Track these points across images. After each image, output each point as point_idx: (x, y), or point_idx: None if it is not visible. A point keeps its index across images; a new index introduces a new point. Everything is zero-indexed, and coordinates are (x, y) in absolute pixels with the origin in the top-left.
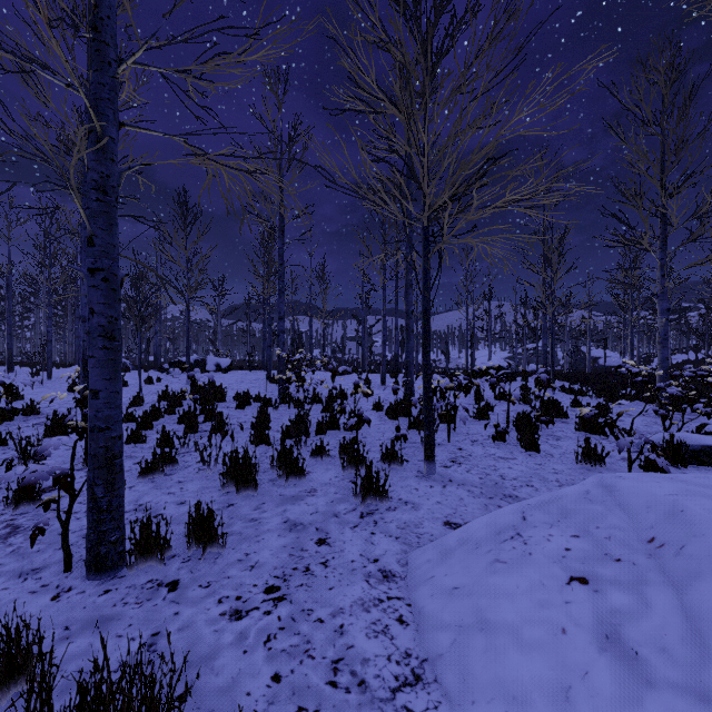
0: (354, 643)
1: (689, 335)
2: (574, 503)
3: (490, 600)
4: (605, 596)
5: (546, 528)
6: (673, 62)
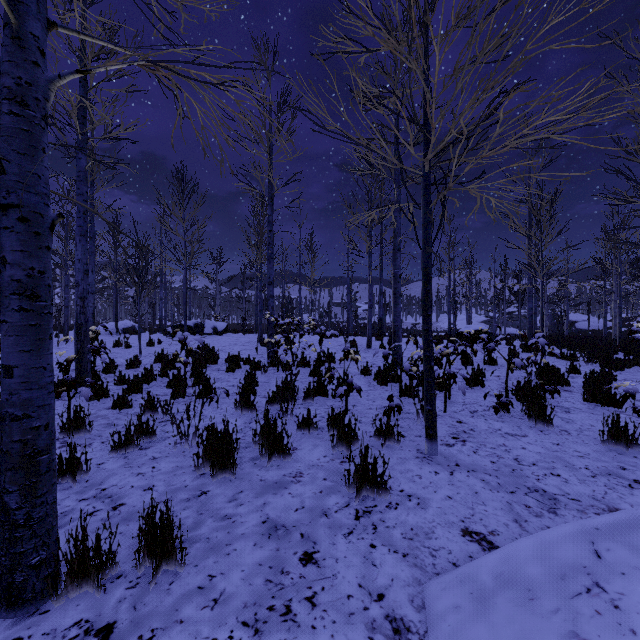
0: None
1: None
2: None
3: None
4: None
5: None
6: None
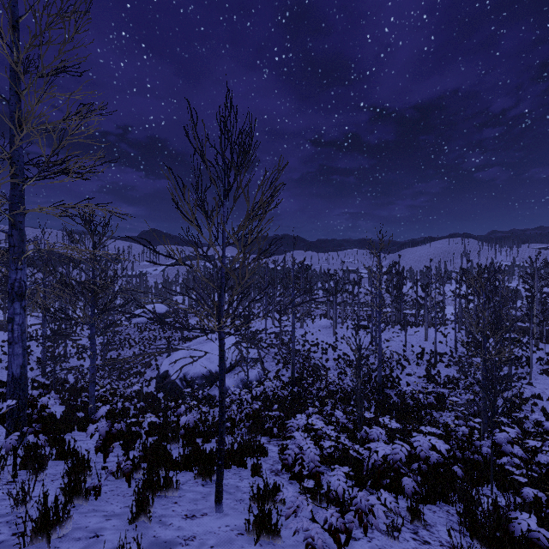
0: (545, 396)
1: None
2: None
3: None
4: None
5: None
6: None
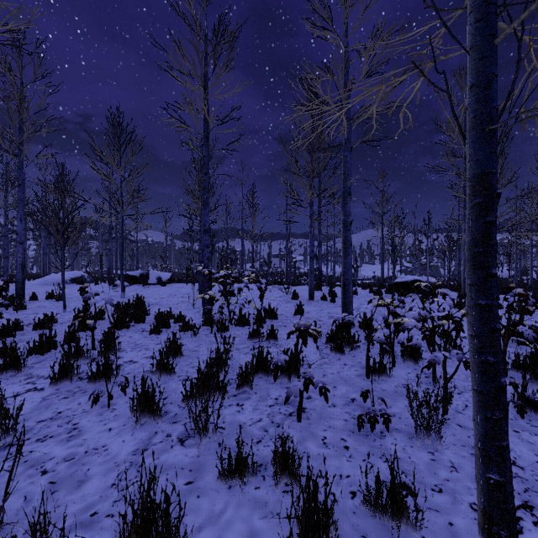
0: None
1: None
2: None
3: None
4: None
5: None
6: None
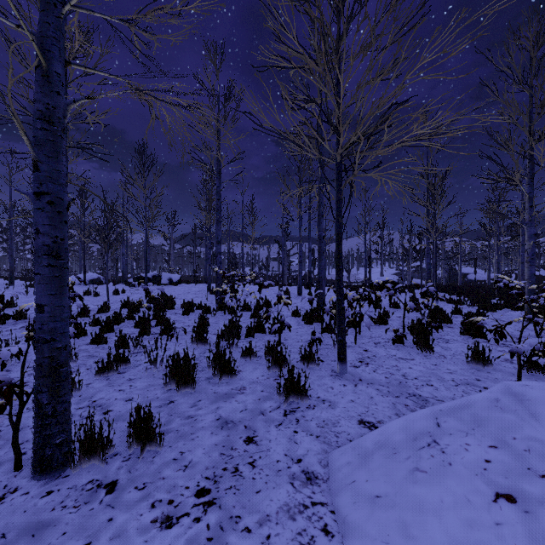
0: None
1: (540, 256)
2: (486, 411)
3: (414, 514)
4: (538, 519)
5: (462, 437)
6: (540, 30)
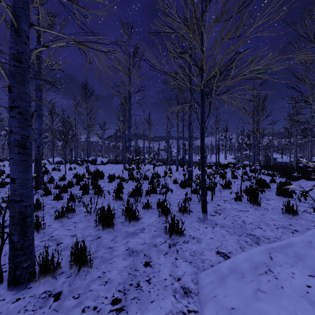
0: None
1: None
2: (303, 249)
3: None
4: None
5: (289, 267)
6: None
